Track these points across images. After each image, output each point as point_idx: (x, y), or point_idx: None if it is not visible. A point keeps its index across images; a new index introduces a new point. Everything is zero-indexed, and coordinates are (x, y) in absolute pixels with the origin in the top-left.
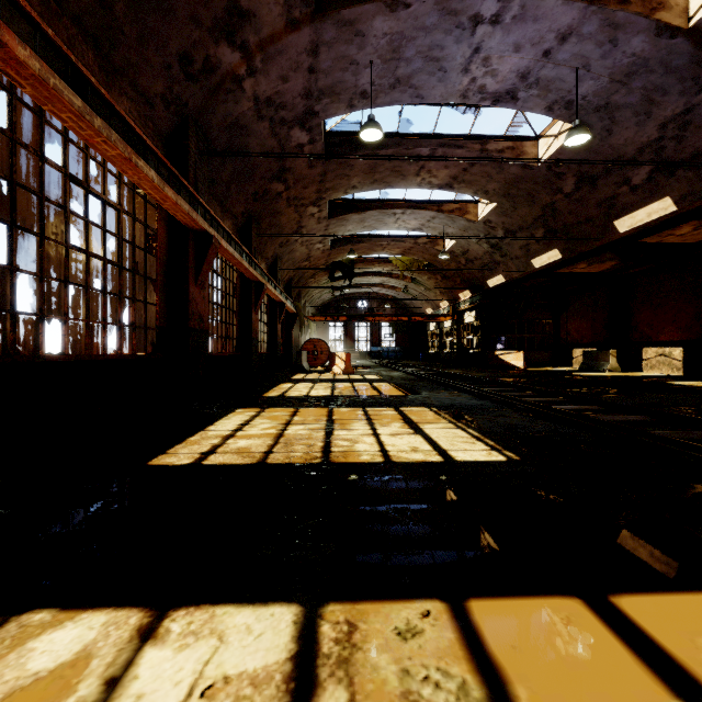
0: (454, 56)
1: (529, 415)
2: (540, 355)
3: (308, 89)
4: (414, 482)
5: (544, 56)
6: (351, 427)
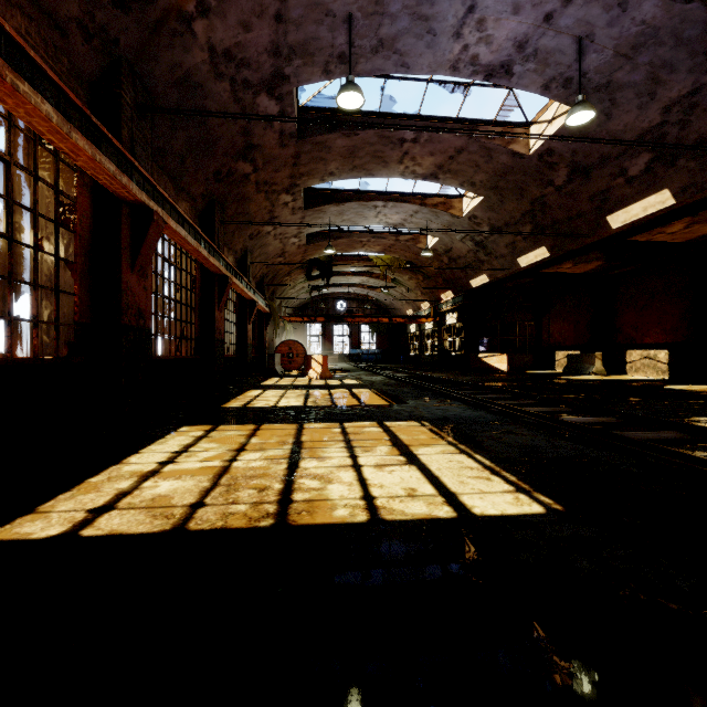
0: (445, 15)
1: (540, 430)
2: (522, 358)
3: (276, 44)
4: (420, 569)
5: (545, 21)
6: (324, 453)
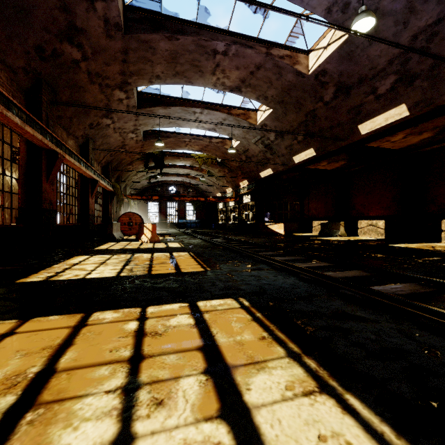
0: None
1: (371, 309)
2: (292, 225)
3: None
4: None
5: None
6: (62, 432)
